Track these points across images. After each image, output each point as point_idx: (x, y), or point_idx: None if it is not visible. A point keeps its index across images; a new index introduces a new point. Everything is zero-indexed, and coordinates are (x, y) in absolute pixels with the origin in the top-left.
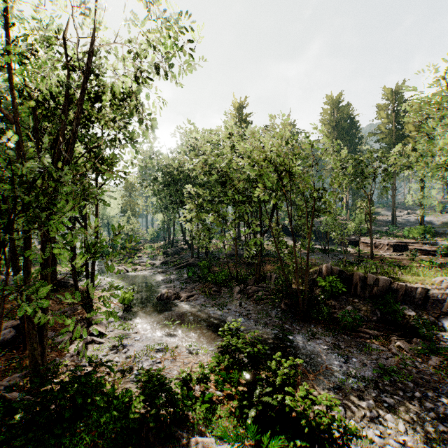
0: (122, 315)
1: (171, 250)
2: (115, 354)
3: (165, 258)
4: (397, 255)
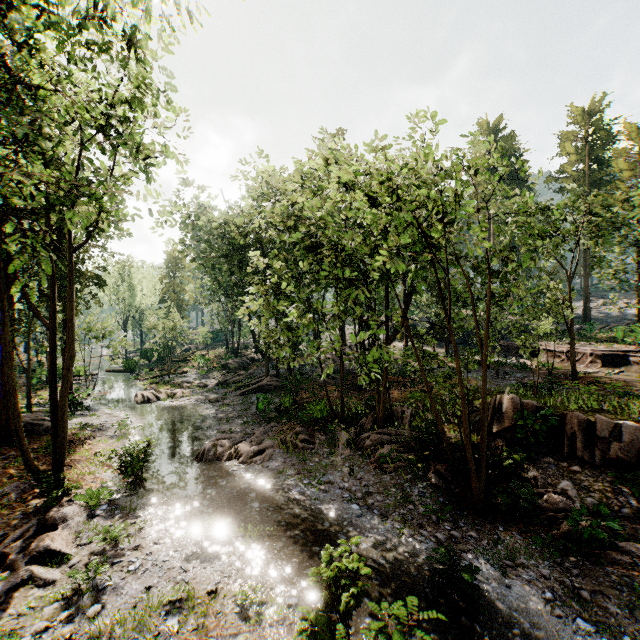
0: (121, 498)
1: (235, 362)
2: (68, 623)
3: (224, 375)
4: (614, 372)
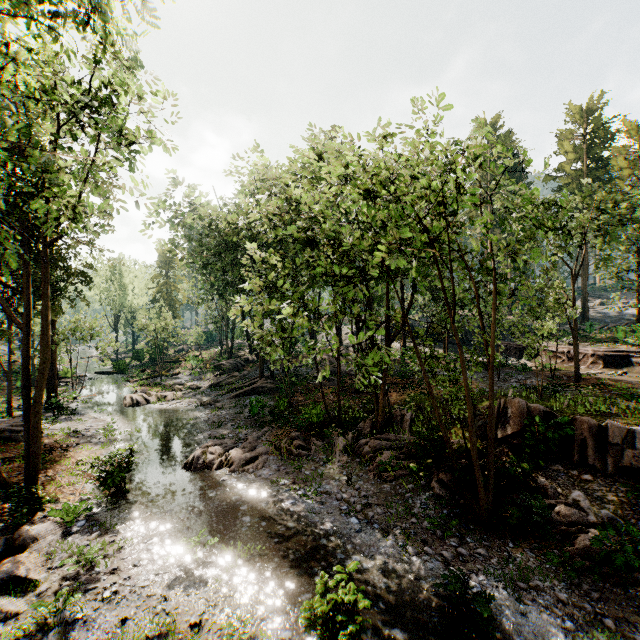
0: (101, 512)
1: (229, 363)
2: None
3: (218, 377)
4: (617, 374)
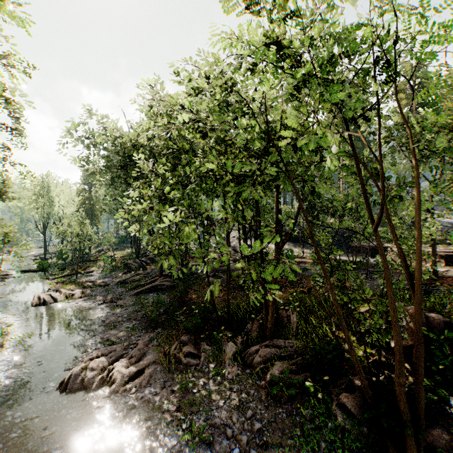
0: None
1: (135, 262)
2: None
3: (125, 275)
4: None
